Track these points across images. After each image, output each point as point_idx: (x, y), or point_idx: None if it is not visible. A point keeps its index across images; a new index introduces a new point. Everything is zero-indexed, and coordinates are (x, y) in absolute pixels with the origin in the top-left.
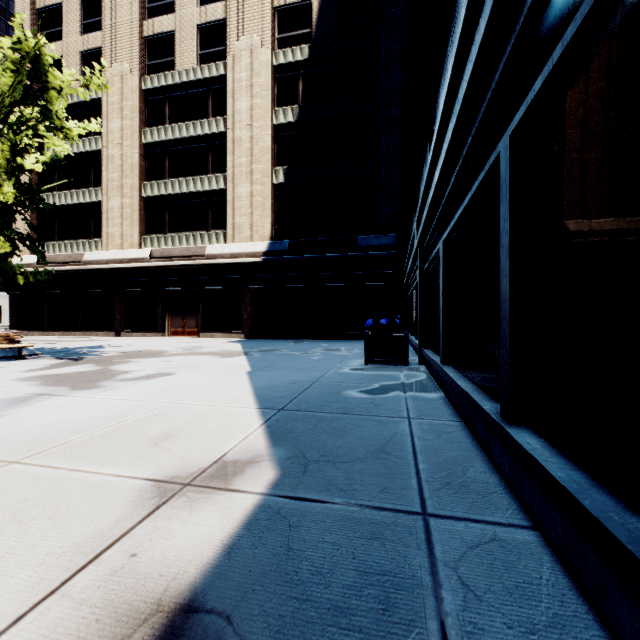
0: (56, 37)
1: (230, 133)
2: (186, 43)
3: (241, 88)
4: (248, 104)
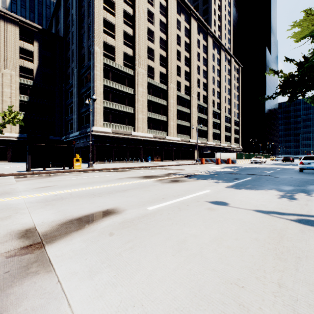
0: None
1: (1, 97)
2: None
3: (6, 85)
4: (9, 91)
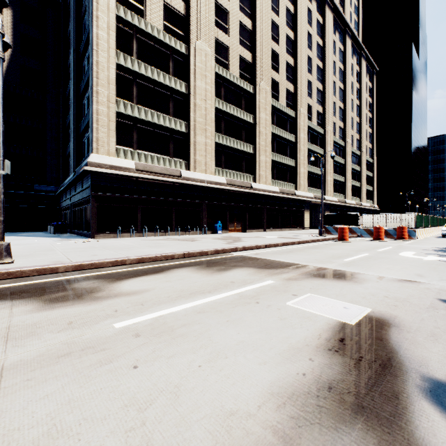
0: None
1: None
2: None
3: None
4: None
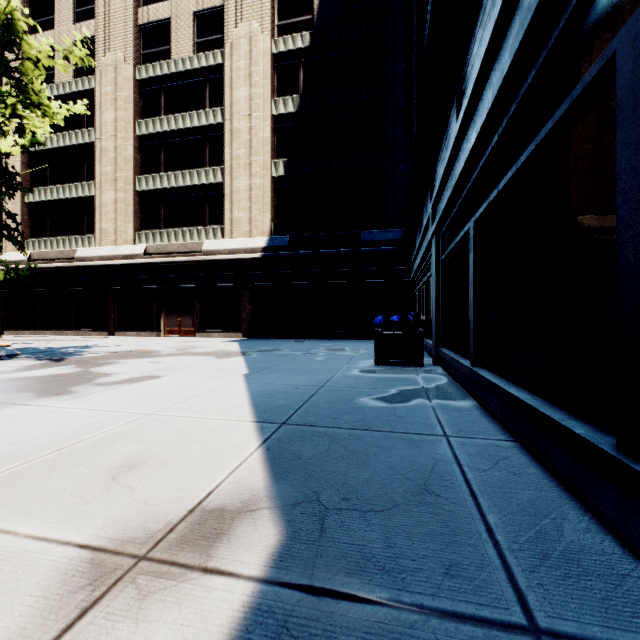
0: (48, 26)
1: (228, 124)
2: (182, 31)
3: (239, 77)
4: (247, 94)
